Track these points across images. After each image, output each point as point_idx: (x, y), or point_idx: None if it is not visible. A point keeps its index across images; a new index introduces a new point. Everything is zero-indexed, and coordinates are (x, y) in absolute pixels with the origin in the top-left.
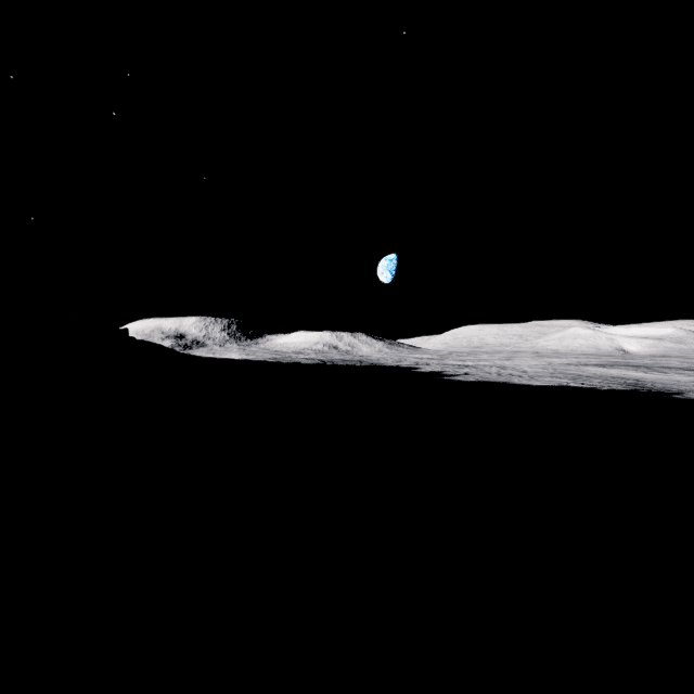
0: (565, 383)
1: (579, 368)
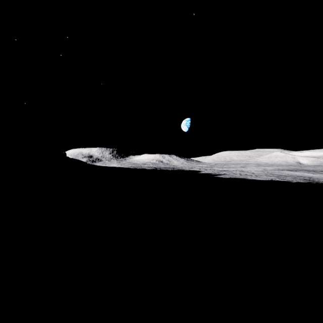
0: (274, 179)
1: (280, 171)
